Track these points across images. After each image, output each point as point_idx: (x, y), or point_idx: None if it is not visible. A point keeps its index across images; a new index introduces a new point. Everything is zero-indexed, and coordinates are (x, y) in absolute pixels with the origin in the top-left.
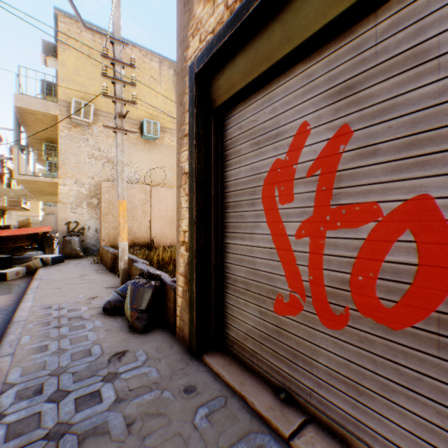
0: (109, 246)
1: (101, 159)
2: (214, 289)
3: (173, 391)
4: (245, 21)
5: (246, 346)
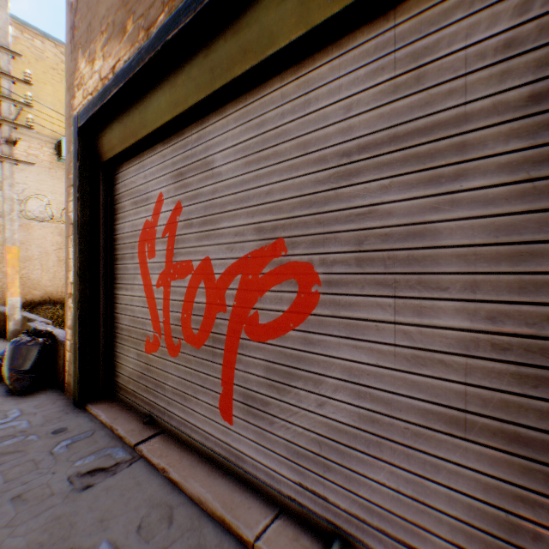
0: (4, 304)
1: None
2: (104, 339)
3: (41, 434)
4: (110, 100)
5: (129, 389)
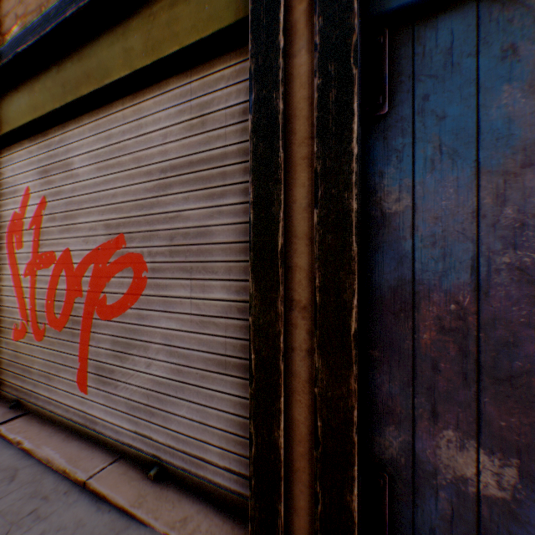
0: None
1: None
2: None
3: None
4: None
5: None
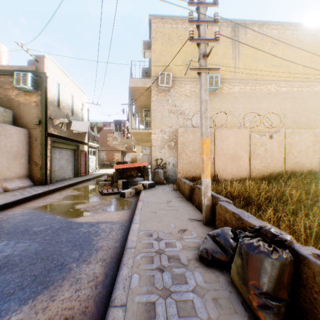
0: (183, 177)
1: (176, 113)
2: None
3: None
4: None
5: None
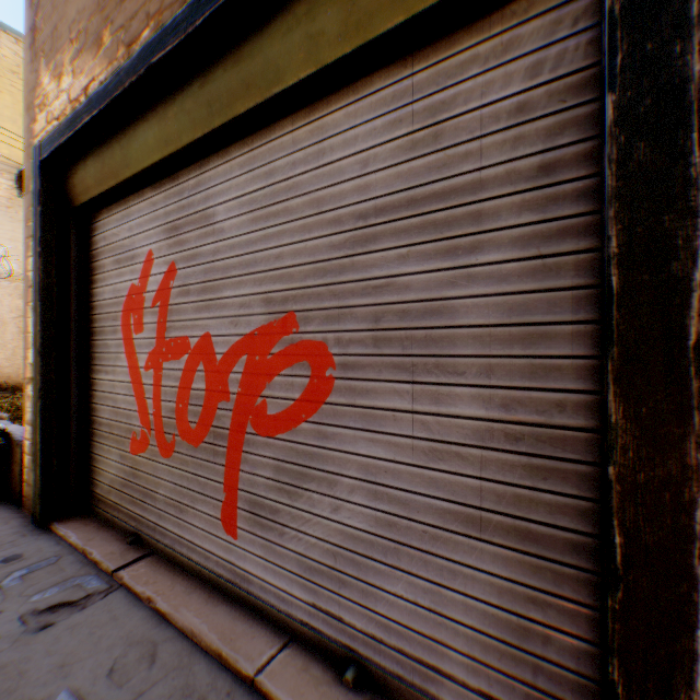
0: None
1: None
2: (77, 438)
3: None
4: (82, 129)
5: (110, 501)
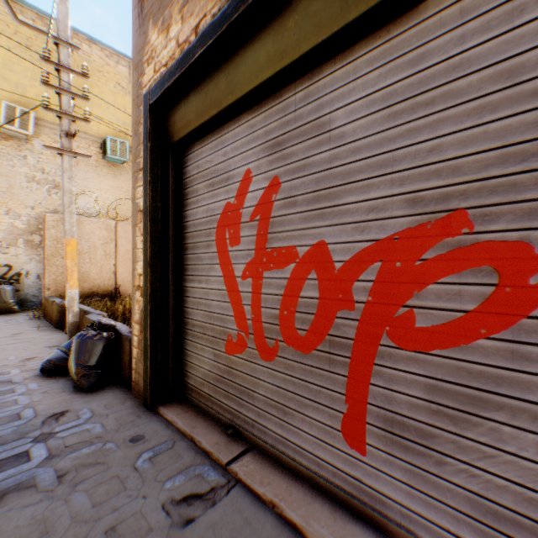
0: (57, 296)
1: (47, 184)
2: (173, 336)
3: (118, 442)
4: (192, 65)
5: (202, 392)
